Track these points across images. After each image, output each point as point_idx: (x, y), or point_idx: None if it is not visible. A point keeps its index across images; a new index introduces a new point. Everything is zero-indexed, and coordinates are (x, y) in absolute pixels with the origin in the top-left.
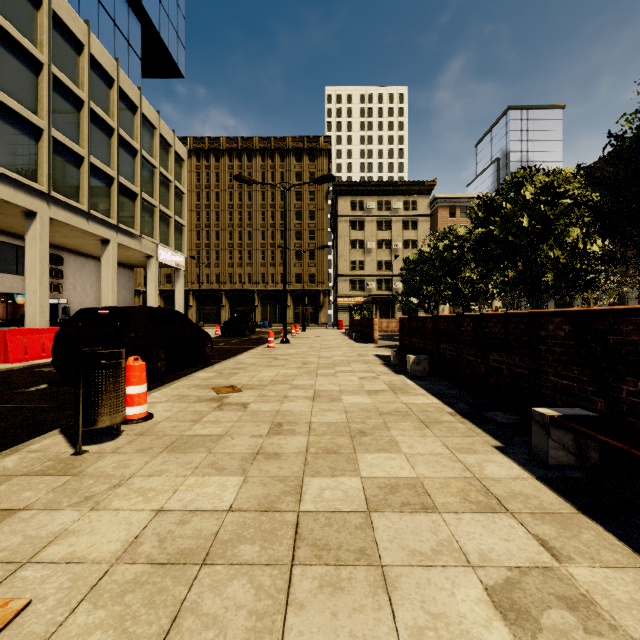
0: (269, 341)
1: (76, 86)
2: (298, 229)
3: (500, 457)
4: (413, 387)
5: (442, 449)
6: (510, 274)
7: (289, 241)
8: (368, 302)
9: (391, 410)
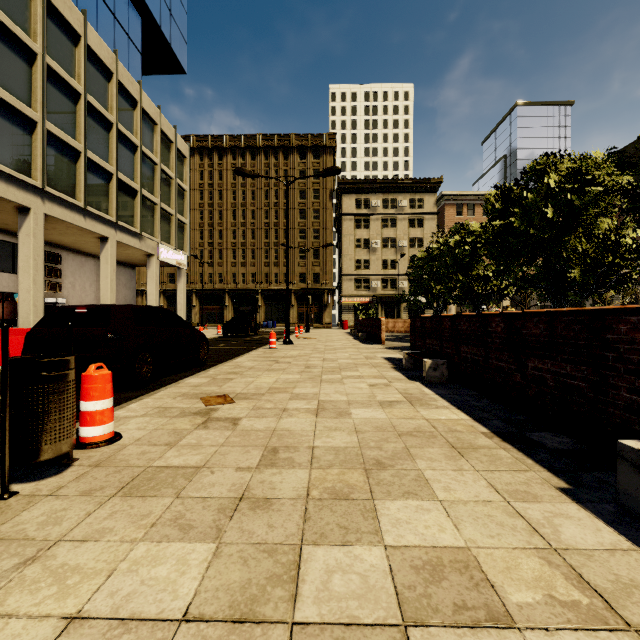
0: (271, 342)
1: (72, 78)
2: (302, 228)
3: (574, 508)
4: (432, 397)
5: (490, 493)
6: (519, 273)
7: (293, 240)
8: (373, 302)
9: (412, 429)
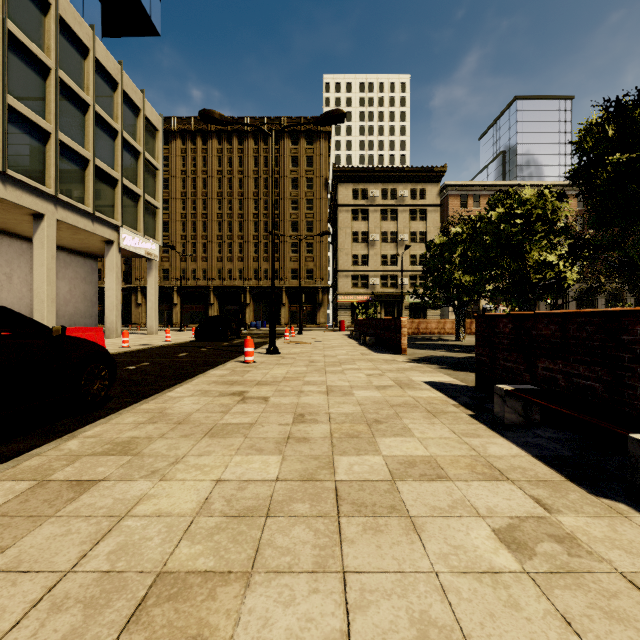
0: (246, 353)
1: None
2: (294, 220)
3: None
4: None
5: None
6: None
7: (284, 233)
8: (372, 300)
9: None
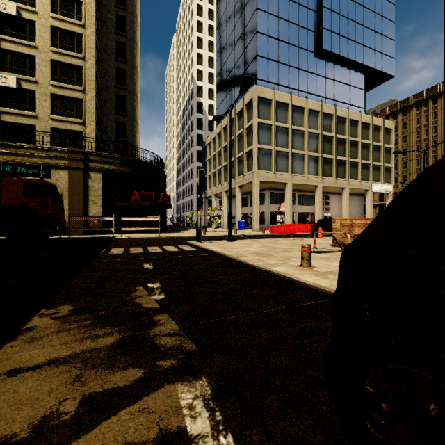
0: None
1: (331, 132)
2: None
3: None
4: None
5: None
6: None
7: None
8: None
9: None
